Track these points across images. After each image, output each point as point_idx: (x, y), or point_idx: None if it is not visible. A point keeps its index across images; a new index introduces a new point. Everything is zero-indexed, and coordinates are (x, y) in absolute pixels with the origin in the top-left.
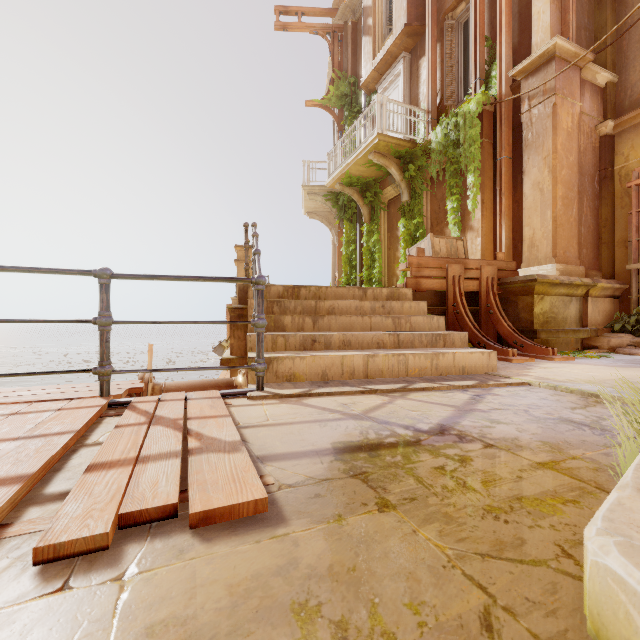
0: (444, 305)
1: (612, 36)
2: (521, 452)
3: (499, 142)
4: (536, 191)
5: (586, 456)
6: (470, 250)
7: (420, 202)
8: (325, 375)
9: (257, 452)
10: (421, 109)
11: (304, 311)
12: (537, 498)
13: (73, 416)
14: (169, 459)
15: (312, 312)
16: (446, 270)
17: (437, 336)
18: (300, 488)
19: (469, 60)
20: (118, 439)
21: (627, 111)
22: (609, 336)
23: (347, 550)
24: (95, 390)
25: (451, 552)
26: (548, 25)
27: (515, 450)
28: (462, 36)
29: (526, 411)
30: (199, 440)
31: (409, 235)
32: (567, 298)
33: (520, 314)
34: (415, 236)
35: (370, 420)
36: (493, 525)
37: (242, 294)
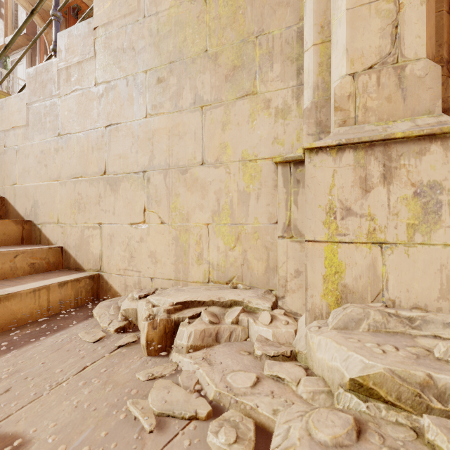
0: None
1: None
2: None
3: None
4: None
5: None
6: None
7: None
8: None
9: None
10: None
11: None
12: None
13: None
14: None
15: None
16: None
17: None
18: None
19: None
20: None
21: None
22: None
23: None
24: None
25: None
26: None
27: None
28: None
29: None
30: None
31: None
32: None
33: None
34: None
35: None
36: None
37: None
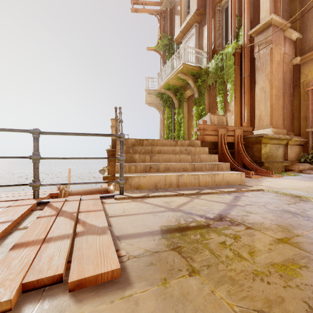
0: (216, 149)
1: (299, 15)
2: (267, 232)
3: (243, 67)
4: (262, 92)
5: (304, 234)
6: (229, 121)
7: (203, 98)
8: (156, 185)
9: (117, 233)
10: (204, 51)
11: (145, 152)
12: (283, 264)
13: (14, 211)
14: (63, 240)
15: (149, 152)
16: (217, 131)
17: (214, 165)
18: (141, 258)
19: (228, 27)
20: (36, 226)
21: (307, 52)
22: (298, 164)
23: (170, 308)
24: (31, 195)
25: (238, 309)
26: (268, 9)
27: (263, 230)
28: (224, 15)
29: (264, 206)
30: (83, 226)
31: (198, 114)
32: (278, 145)
33: (254, 153)
34: (201, 114)
35: (181, 212)
36: (261, 286)
37: (114, 143)
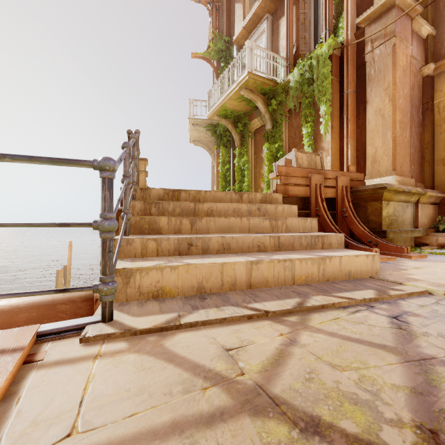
0: (307, 209)
1: None
2: None
3: (346, 79)
4: (378, 116)
5: None
6: None
7: (280, 130)
8: (201, 287)
9: None
10: (281, 56)
11: (183, 213)
12: None
13: None
14: None
15: (191, 214)
16: (309, 179)
17: (316, 238)
18: None
19: (318, 19)
20: None
21: (443, 58)
22: (436, 235)
23: None
24: None
25: None
26: None
27: None
28: (313, 1)
29: None
30: None
31: (271, 156)
32: (405, 204)
33: (369, 217)
34: (276, 156)
35: (282, 416)
36: None
37: None
